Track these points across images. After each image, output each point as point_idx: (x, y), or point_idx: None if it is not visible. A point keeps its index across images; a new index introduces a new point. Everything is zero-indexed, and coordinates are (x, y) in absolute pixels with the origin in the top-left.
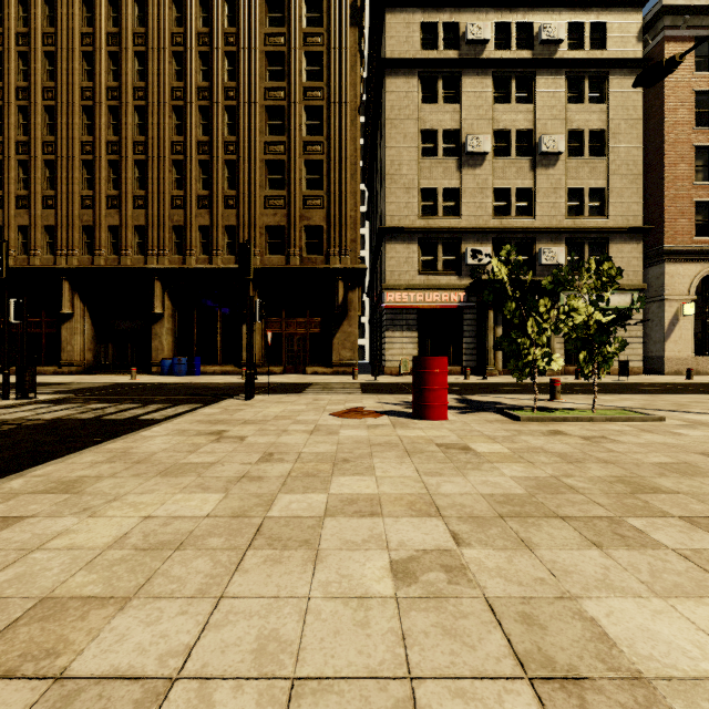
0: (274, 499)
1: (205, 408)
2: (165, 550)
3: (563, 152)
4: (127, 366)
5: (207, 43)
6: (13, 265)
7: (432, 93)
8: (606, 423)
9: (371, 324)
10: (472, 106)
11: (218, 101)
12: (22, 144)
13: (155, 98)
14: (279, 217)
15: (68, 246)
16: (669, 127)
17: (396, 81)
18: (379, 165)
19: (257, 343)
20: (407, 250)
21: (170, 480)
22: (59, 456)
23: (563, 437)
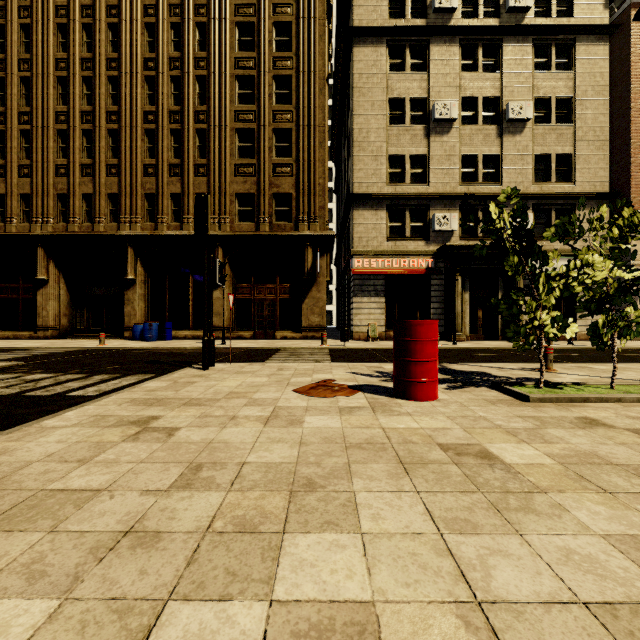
0: (152, 624)
1: (152, 380)
2: None
3: (530, 118)
4: (102, 331)
5: (179, 14)
6: None
7: (400, 62)
8: None
9: (339, 290)
10: (439, 74)
11: (189, 71)
12: None
13: (128, 68)
14: (249, 185)
15: (43, 214)
16: (636, 94)
17: (364, 50)
18: (347, 136)
19: (227, 309)
20: (375, 217)
21: None
22: None
23: (607, 430)
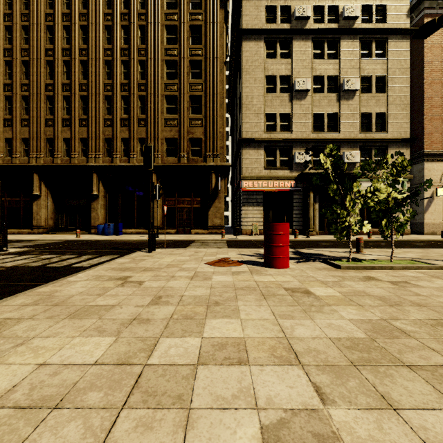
0: (156, 343)
1: (120, 258)
2: (43, 409)
3: (358, 89)
4: (76, 228)
5: (127, 20)
6: (2, 163)
7: (273, 51)
8: (403, 271)
9: (233, 202)
10: (299, 60)
11: (134, 57)
12: (8, 85)
13: (93, 55)
14: (174, 132)
15: (37, 151)
16: (428, 73)
17: (249, 44)
18: (238, 99)
19: (159, 214)
20: (256, 154)
21: (75, 322)
22: None
23: (376, 282)
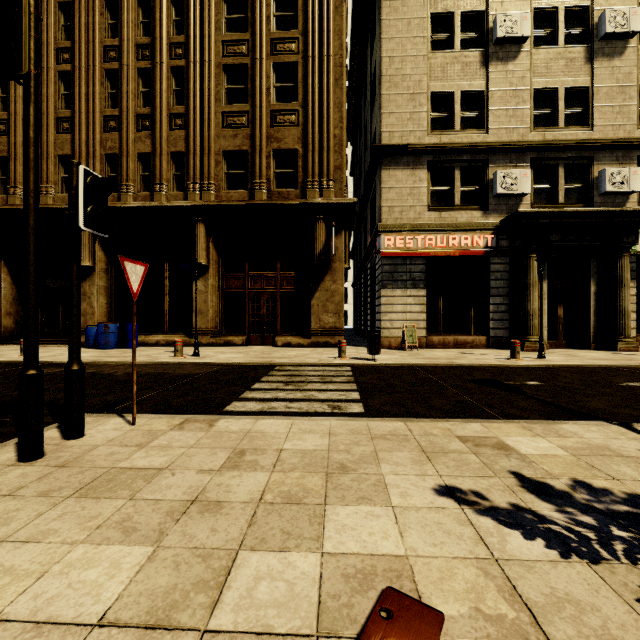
0: None
1: None
2: None
3: (636, 32)
4: (58, 334)
5: None
6: None
7: None
8: None
9: (356, 285)
10: None
11: None
12: None
13: None
14: (240, 139)
15: None
16: None
17: None
18: (369, 85)
19: (212, 306)
20: (411, 178)
21: None
22: None
23: None
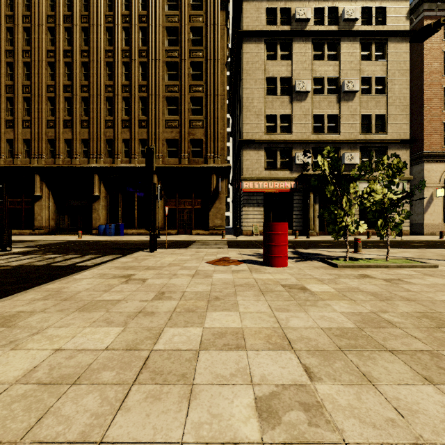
0: (161, 332)
1: (122, 257)
2: (63, 384)
3: (358, 91)
4: (77, 229)
5: (128, 21)
6: (3, 164)
7: (273, 53)
8: (398, 269)
9: (234, 202)
10: (299, 62)
11: (135, 58)
12: (9, 87)
13: (95, 56)
14: (174, 133)
15: (38, 152)
16: (427, 75)
17: (250, 45)
18: (239, 100)
19: (160, 215)
20: (257, 155)
21: (84, 315)
22: (10, 294)
23: (370, 279)
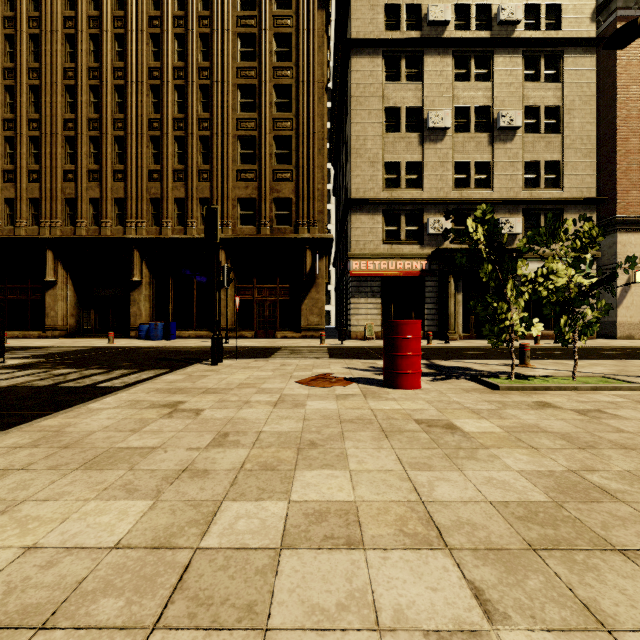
0: (216, 510)
1: (169, 374)
2: (21, 630)
3: (520, 127)
4: (108, 330)
5: (183, 26)
6: None
7: (395, 72)
8: (593, 393)
9: (337, 291)
10: (433, 84)
11: (193, 80)
12: (9, 121)
13: (133, 77)
14: (251, 190)
15: (51, 217)
16: (621, 104)
17: (361, 60)
18: (345, 142)
19: (230, 309)
20: (371, 221)
21: (91, 475)
22: None
23: (554, 410)
